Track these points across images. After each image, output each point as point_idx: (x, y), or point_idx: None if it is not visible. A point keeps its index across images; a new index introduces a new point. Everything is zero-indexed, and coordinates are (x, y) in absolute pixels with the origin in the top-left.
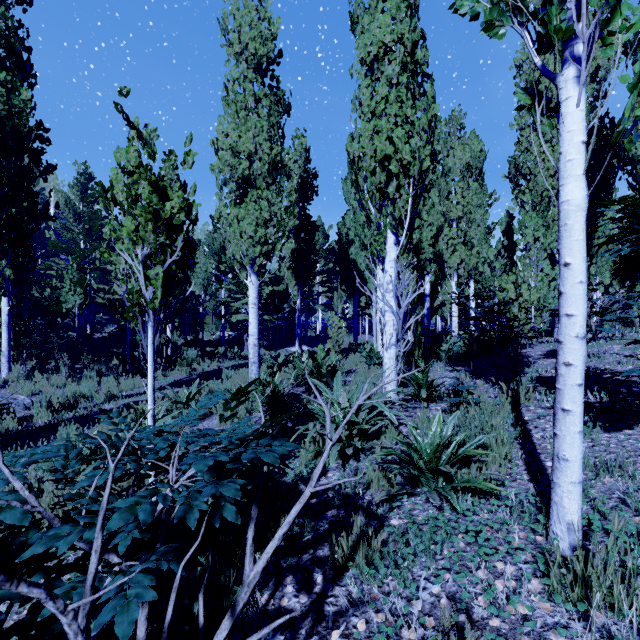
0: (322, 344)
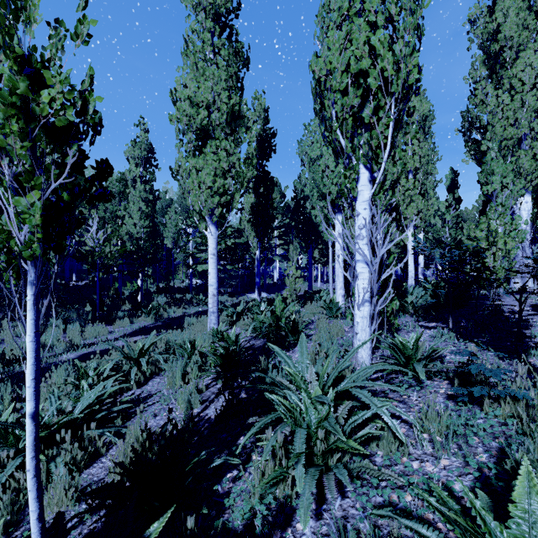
0: (279, 291)
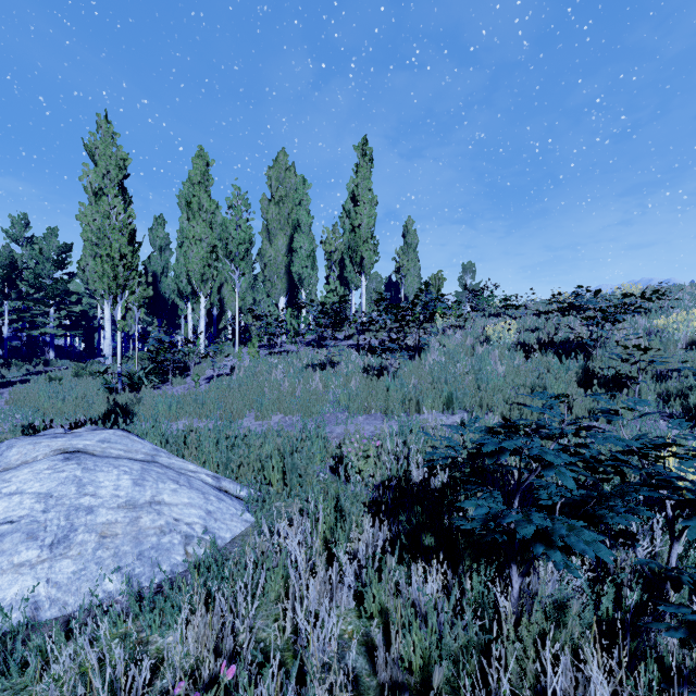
0: None
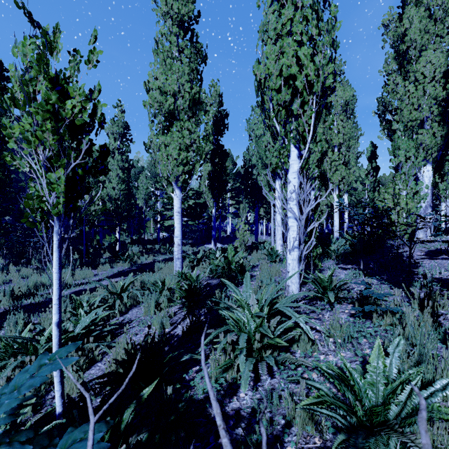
0: (231, 242)
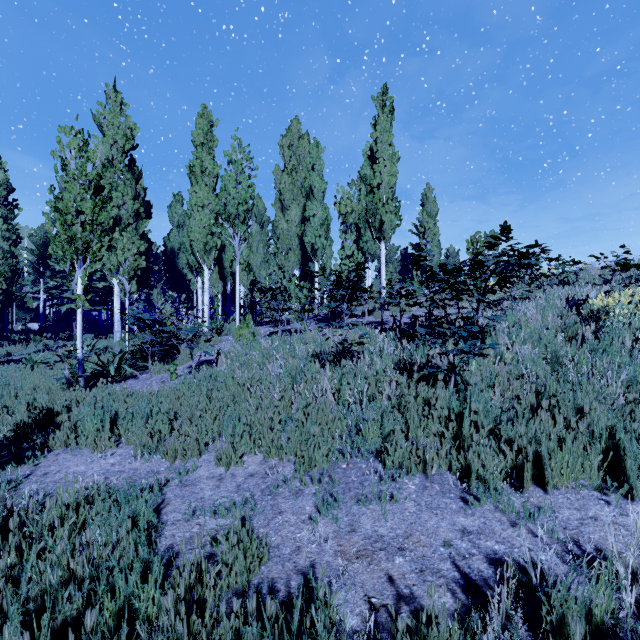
0: None
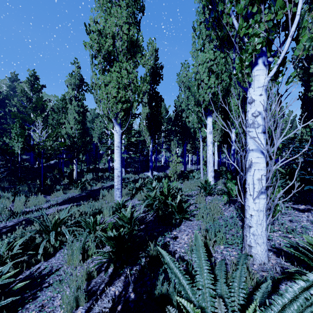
0: (165, 170)
